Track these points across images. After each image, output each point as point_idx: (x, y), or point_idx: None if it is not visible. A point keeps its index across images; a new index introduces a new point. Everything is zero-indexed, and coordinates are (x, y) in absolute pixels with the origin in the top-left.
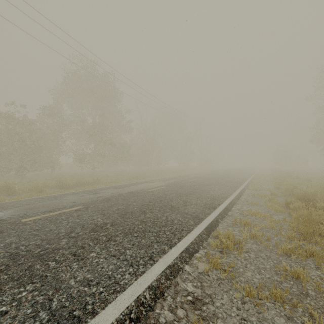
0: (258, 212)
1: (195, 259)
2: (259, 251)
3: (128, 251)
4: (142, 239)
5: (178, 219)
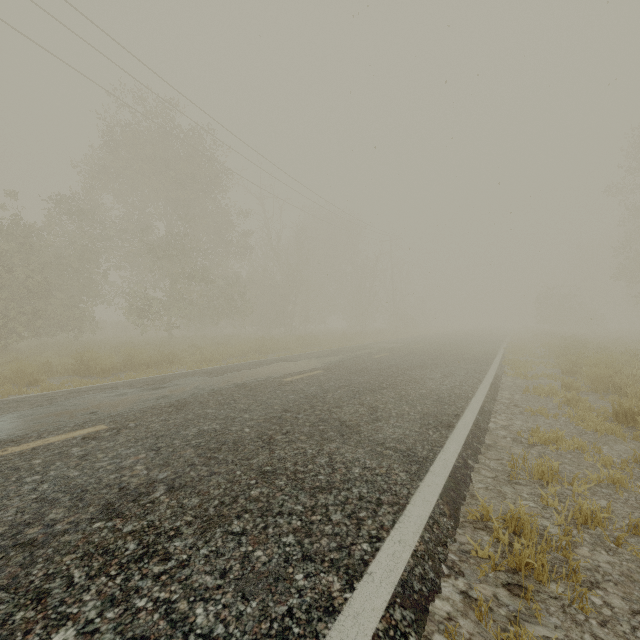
0: (559, 437)
1: (437, 629)
2: (631, 582)
3: (200, 612)
4: (256, 547)
5: (362, 465)
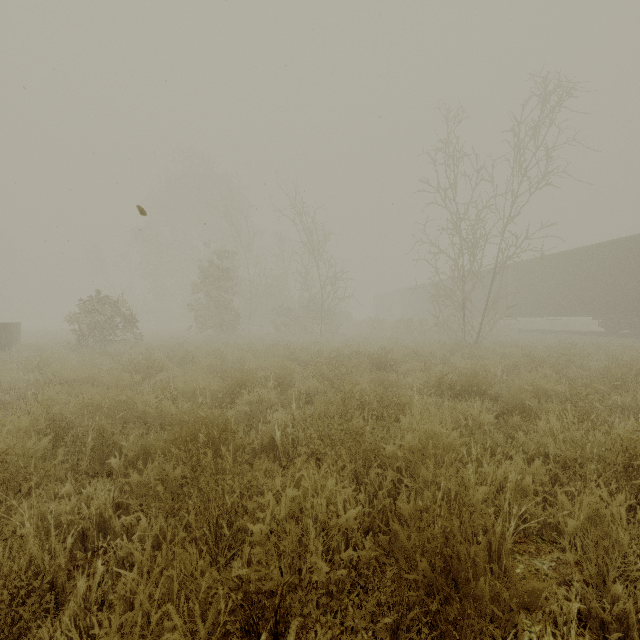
0: None
1: None
2: None
3: None
4: None
5: None
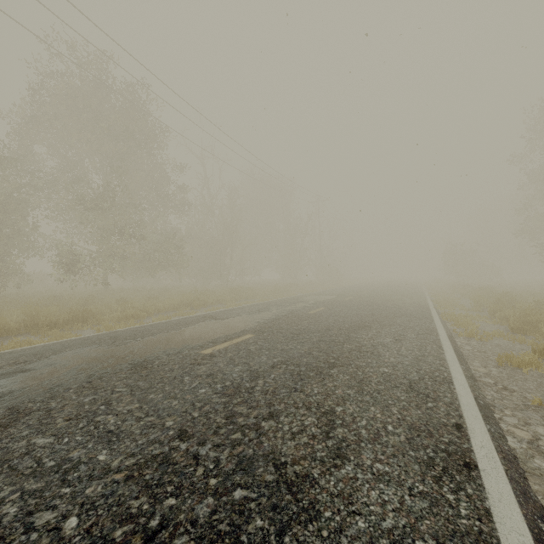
0: None
1: None
2: None
3: None
4: None
5: None
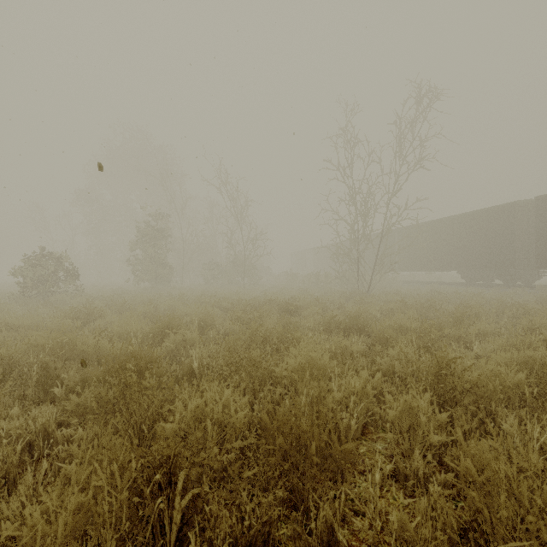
0: None
1: None
2: None
3: None
4: None
5: None
